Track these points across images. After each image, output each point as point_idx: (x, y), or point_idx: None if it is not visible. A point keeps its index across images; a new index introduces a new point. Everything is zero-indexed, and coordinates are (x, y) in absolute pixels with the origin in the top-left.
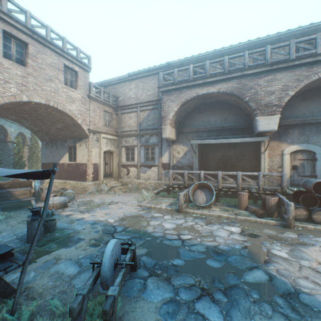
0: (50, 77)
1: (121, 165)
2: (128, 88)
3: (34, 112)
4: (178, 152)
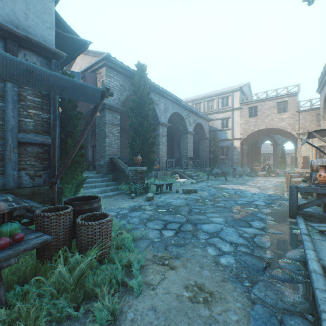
0: (267, 114)
1: None
2: None
3: (272, 131)
4: None
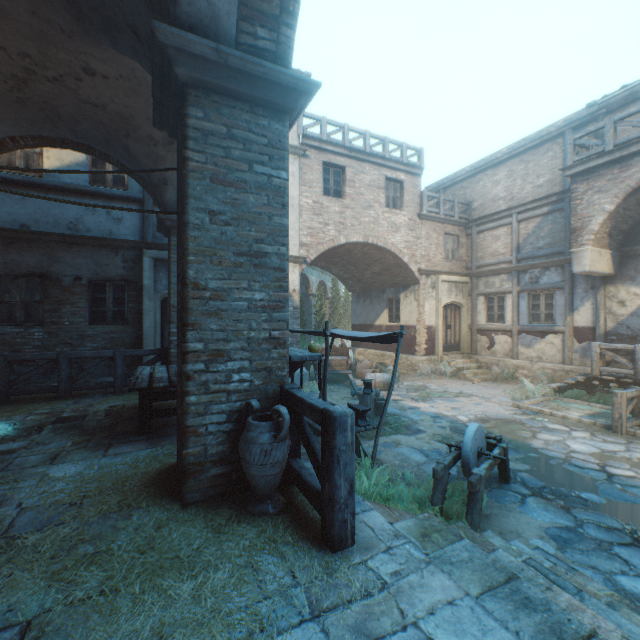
0: (368, 203)
1: (476, 330)
2: (490, 182)
3: (347, 254)
4: (621, 302)
